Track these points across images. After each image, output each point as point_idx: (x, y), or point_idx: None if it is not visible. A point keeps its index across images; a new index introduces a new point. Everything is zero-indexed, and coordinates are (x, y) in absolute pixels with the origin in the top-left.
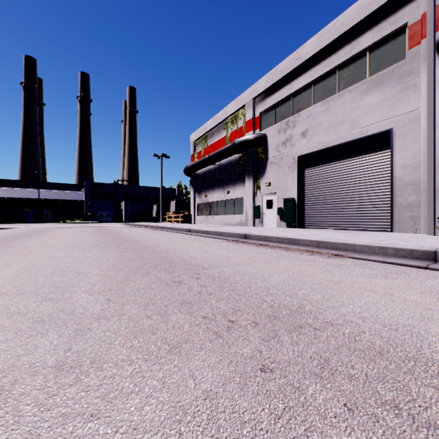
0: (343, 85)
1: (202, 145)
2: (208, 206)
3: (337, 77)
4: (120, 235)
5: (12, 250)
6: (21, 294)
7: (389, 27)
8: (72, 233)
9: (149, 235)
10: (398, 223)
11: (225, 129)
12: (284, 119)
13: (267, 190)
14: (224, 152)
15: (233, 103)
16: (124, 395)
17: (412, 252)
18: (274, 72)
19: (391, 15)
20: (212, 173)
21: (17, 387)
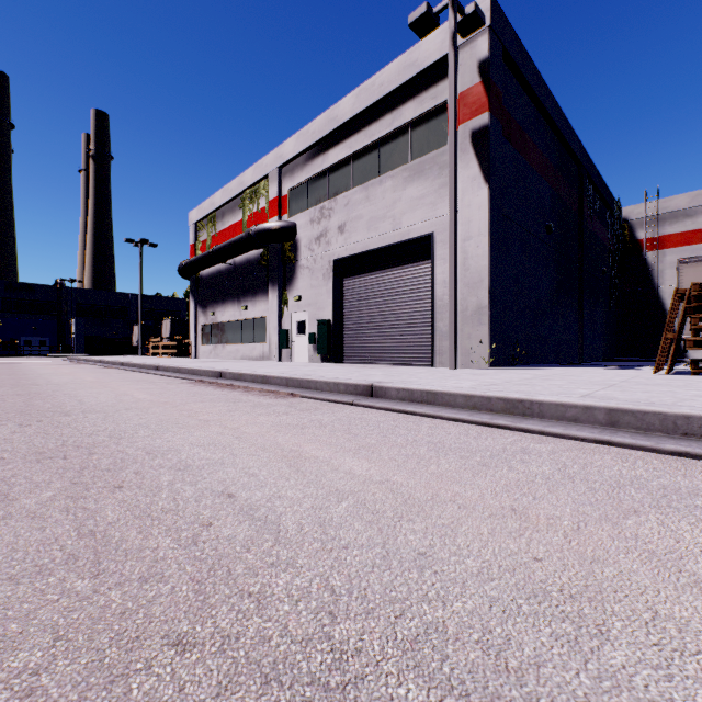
0: (386, 167)
1: (209, 230)
2: (217, 330)
3: (378, 154)
4: (20, 377)
5: None
6: None
7: (430, 101)
8: None
9: (76, 376)
10: (439, 355)
11: (241, 209)
12: (318, 203)
13: (298, 307)
14: (236, 245)
15: (252, 169)
16: None
17: (357, 387)
18: (305, 133)
19: (432, 86)
20: (224, 276)
21: None
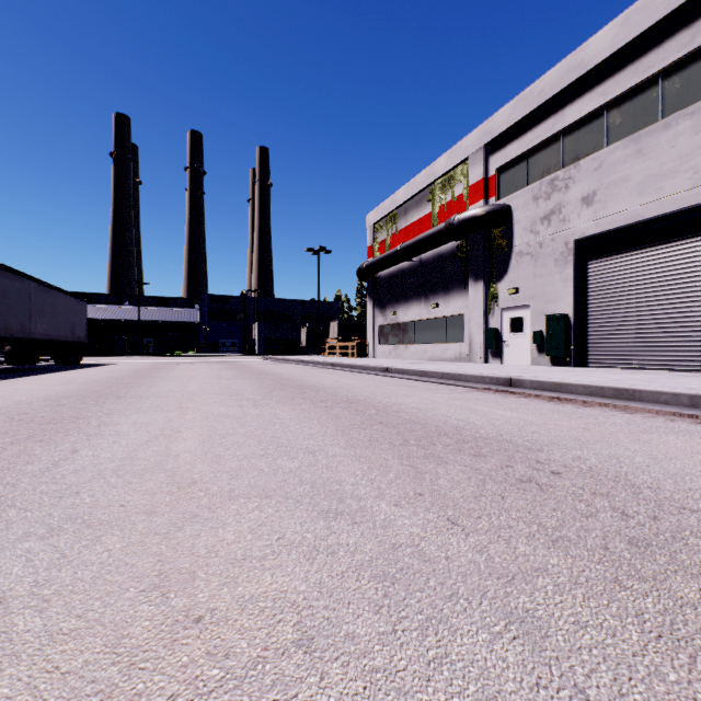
0: (675, 104)
1: (388, 229)
2: (398, 330)
3: (660, 91)
4: (280, 377)
5: (149, 401)
6: (265, 497)
7: None
8: (204, 373)
9: (326, 378)
10: None
11: (429, 202)
12: (545, 175)
13: (512, 301)
14: (431, 239)
15: (446, 156)
16: None
17: None
18: (527, 96)
19: None
20: (407, 274)
21: None
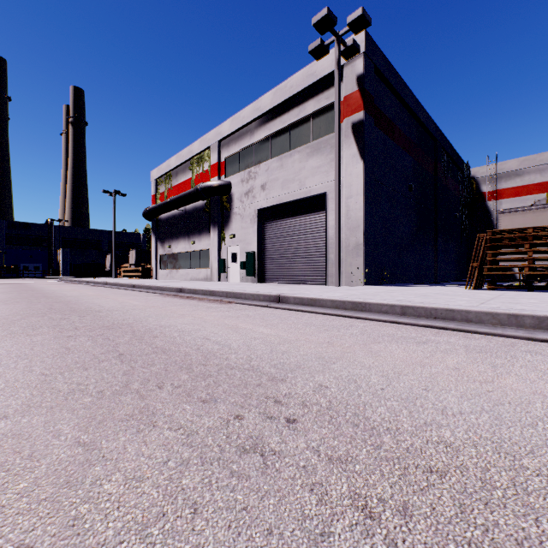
0: (294, 145)
1: (166, 184)
2: (172, 258)
3: (289, 135)
4: (42, 292)
5: None
6: None
7: (325, 101)
8: None
9: (80, 292)
10: (330, 277)
11: (190, 170)
12: (247, 168)
13: (232, 242)
14: (187, 197)
15: (198, 142)
16: None
17: (270, 297)
18: (237, 117)
19: (326, 90)
20: (177, 219)
21: None
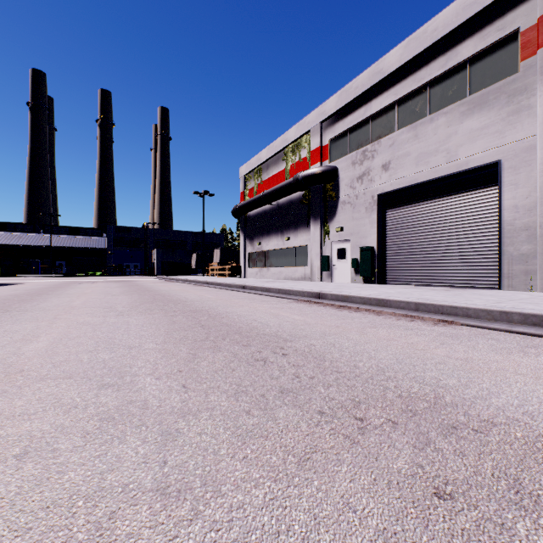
0: (437, 106)
1: (255, 179)
2: (262, 256)
3: (428, 95)
4: (158, 293)
5: (31, 313)
6: (68, 378)
7: (495, 34)
8: (97, 290)
9: (194, 293)
10: (507, 278)
11: (284, 161)
12: (360, 147)
13: (339, 236)
14: (284, 189)
15: (295, 128)
16: (270, 537)
17: None
18: (348, 89)
19: (498, 18)
20: (268, 214)
21: (119, 524)
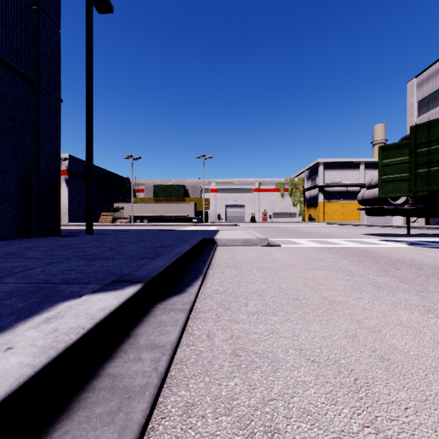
0: None
1: None
2: None
3: None
4: None
5: None
6: None
7: None
8: None
9: None
10: None
11: None
12: None
13: None
14: None
15: None
16: None
17: None
18: None
19: None
20: None
21: None
